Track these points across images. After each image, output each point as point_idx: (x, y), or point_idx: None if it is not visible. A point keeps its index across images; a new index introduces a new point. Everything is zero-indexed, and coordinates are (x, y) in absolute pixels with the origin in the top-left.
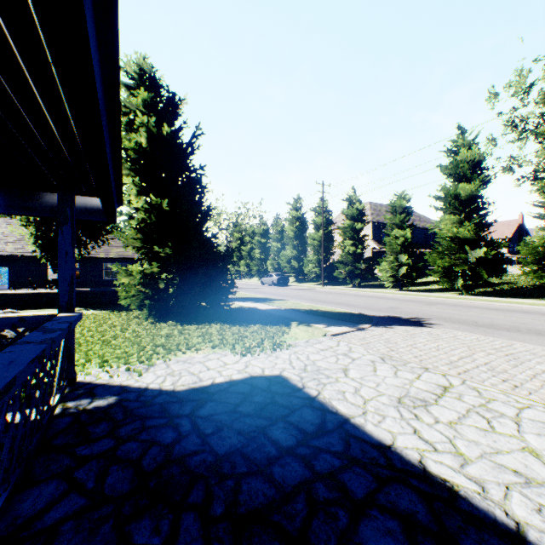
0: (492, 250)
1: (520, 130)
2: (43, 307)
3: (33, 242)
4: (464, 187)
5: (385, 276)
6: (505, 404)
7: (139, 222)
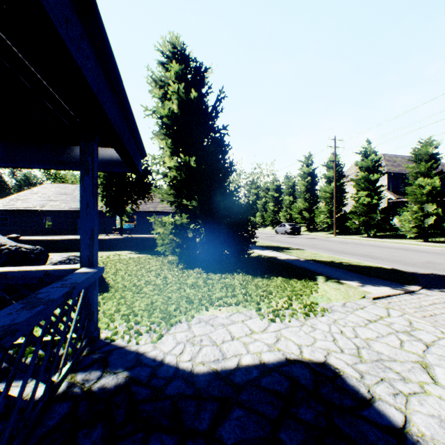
0: None
1: None
2: (107, 250)
3: (101, 200)
4: None
5: (407, 226)
6: None
7: (171, 179)
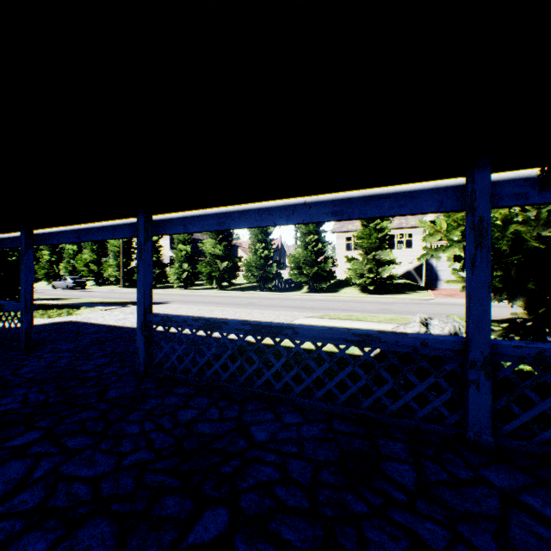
0: (233, 263)
1: None
2: None
3: None
4: None
5: (173, 279)
6: None
7: None
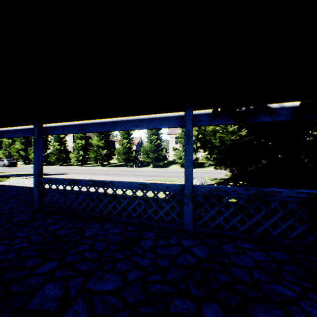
0: (110, 151)
1: None
2: None
3: None
4: None
5: (74, 160)
6: None
7: None
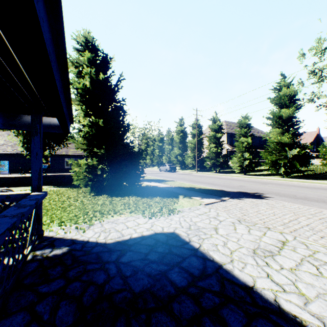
0: (302, 150)
1: (319, 76)
2: (28, 185)
3: (22, 145)
4: (285, 111)
5: (235, 166)
6: (326, 255)
7: (85, 133)
